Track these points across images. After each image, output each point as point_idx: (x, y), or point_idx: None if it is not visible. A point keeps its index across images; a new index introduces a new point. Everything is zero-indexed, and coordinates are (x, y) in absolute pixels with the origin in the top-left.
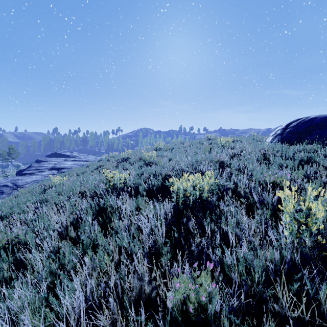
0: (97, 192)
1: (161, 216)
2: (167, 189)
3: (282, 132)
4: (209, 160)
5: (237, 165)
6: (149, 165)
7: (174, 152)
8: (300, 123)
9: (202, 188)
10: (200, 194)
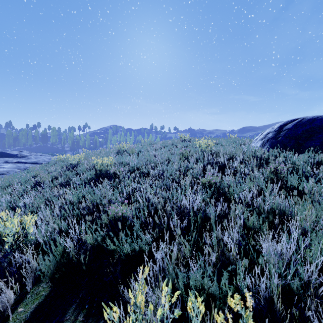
0: None
1: None
2: (112, 257)
3: (275, 135)
4: (191, 177)
5: (249, 197)
6: (104, 177)
7: (140, 158)
8: (297, 125)
9: None
10: None
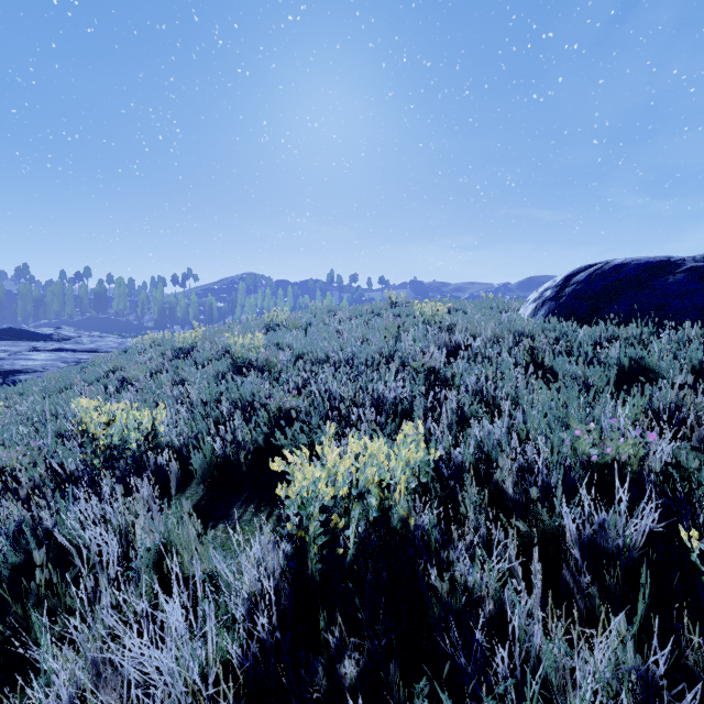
0: (63, 468)
1: (235, 613)
2: (282, 457)
3: (556, 293)
4: (398, 362)
5: (475, 382)
6: (247, 370)
7: (311, 336)
8: (594, 275)
9: (387, 494)
10: (379, 508)
